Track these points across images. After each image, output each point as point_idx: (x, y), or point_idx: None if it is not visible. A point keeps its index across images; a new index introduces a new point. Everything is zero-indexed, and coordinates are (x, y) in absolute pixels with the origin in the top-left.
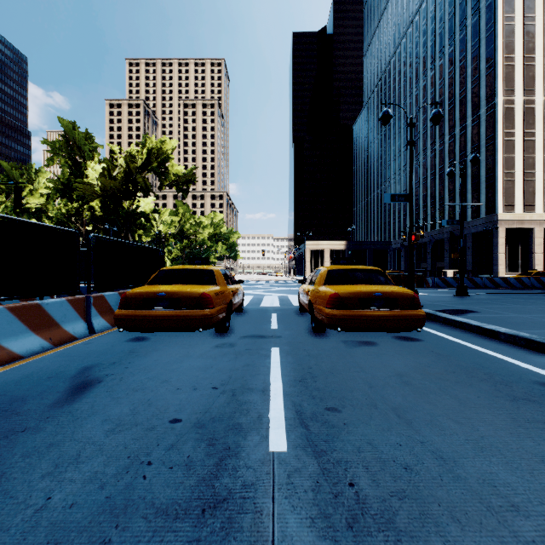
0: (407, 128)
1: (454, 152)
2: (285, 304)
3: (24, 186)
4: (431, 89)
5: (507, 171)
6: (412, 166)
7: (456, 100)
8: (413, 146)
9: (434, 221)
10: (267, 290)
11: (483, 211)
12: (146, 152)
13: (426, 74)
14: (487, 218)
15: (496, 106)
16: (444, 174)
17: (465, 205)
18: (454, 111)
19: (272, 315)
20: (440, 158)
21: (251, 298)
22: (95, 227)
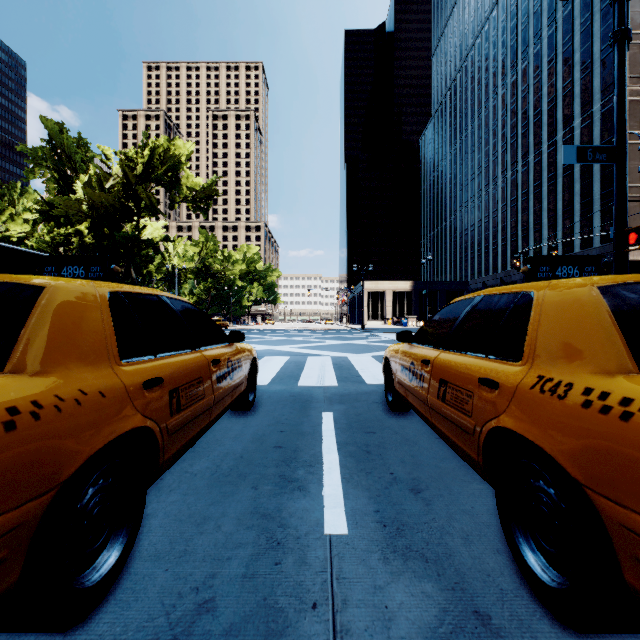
0: (612, 3)
1: (555, 164)
2: (348, 378)
3: (3, 210)
4: (523, 86)
5: (632, 185)
6: (625, 85)
7: (559, 96)
8: (624, 42)
9: (527, 254)
10: (313, 345)
11: (597, 239)
12: (149, 155)
13: (516, 67)
14: (603, 247)
15: None
16: (541, 192)
17: (571, 232)
18: (555, 111)
19: (324, 423)
20: (536, 173)
21: (284, 362)
22: None
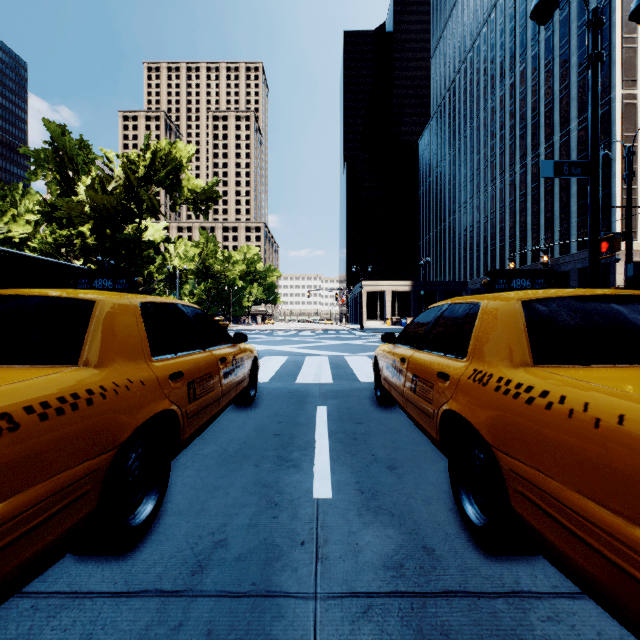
0: (587, 29)
1: None
2: (343, 376)
3: (5, 211)
4: (521, 88)
5: None
6: (598, 104)
7: (556, 98)
8: (598, 65)
9: (525, 255)
10: (312, 345)
11: None
12: (151, 158)
13: (514, 69)
14: None
15: (612, 101)
16: (538, 194)
17: (568, 233)
18: (552, 114)
19: (318, 415)
20: (533, 175)
21: (283, 361)
22: (87, 260)
